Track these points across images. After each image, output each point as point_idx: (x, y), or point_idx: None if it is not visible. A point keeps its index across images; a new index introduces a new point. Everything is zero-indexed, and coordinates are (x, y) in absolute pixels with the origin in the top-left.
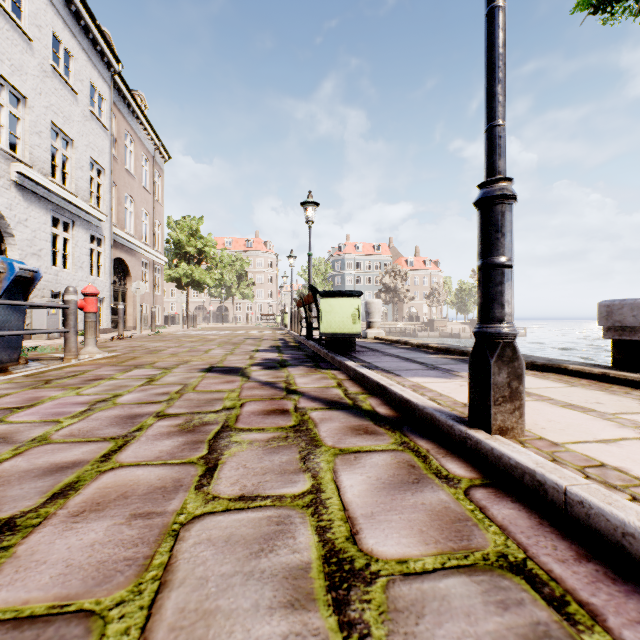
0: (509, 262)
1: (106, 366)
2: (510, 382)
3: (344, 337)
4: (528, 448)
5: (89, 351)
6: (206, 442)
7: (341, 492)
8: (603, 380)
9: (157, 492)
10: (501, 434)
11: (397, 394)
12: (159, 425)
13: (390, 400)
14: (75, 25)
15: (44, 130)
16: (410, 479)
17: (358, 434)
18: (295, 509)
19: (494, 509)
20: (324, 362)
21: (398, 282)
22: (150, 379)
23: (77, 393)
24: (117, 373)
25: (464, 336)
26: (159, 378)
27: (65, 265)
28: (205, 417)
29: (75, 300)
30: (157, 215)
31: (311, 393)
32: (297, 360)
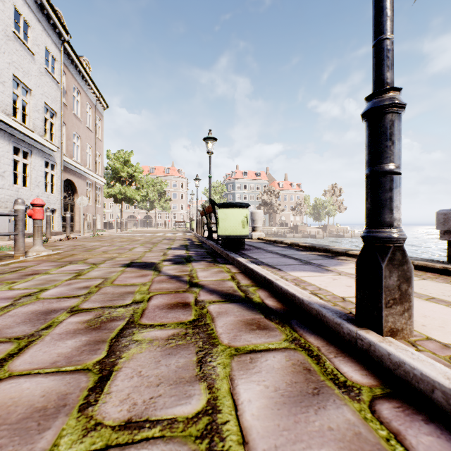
0: (398, 169)
1: (46, 262)
2: (400, 285)
3: (236, 238)
4: (423, 352)
5: (36, 250)
6: (107, 342)
7: (239, 411)
8: (445, 273)
9: (33, 417)
10: (392, 335)
11: (283, 288)
12: (69, 321)
13: (276, 293)
14: (33, 3)
15: (7, 80)
16: (309, 389)
17: (251, 329)
18: (187, 443)
19: (410, 436)
20: (220, 258)
21: (273, 199)
22: (78, 274)
23: (9, 288)
24: (52, 268)
25: (319, 237)
26: (86, 273)
27: (25, 184)
28: (114, 312)
29: (23, 209)
30: (98, 148)
31: (210, 286)
32: (200, 256)
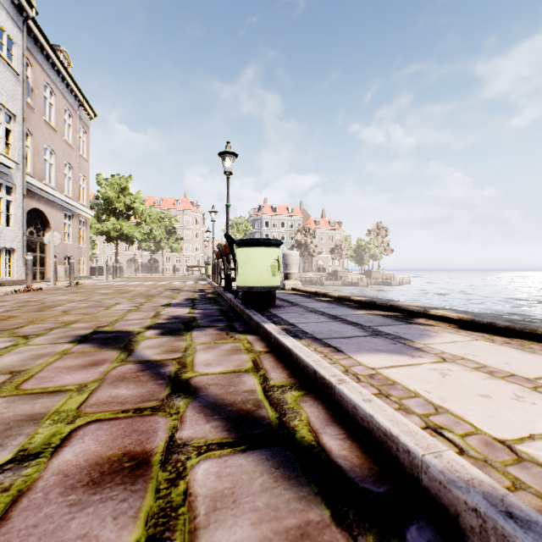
0: None
1: None
2: None
3: (262, 291)
4: None
5: None
6: None
7: None
8: None
9: None
10: None
11: (359, 409)
12: None
13: (342, 411)
14: None
15: None
16: None
17: None
18: None
19: None
20: (239, 321)
21: (308, 239)
22: None
23: None
24: None
25: (362, 284)
26: None
27: None
28: None
29: None
30: (82, 170)
31: (210, 390)
32: (208, 318)
